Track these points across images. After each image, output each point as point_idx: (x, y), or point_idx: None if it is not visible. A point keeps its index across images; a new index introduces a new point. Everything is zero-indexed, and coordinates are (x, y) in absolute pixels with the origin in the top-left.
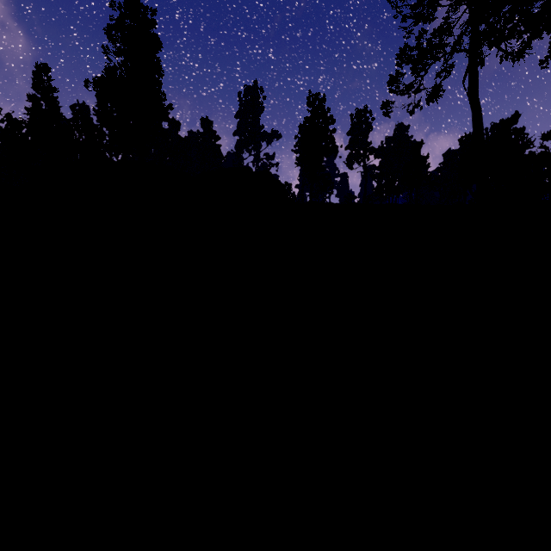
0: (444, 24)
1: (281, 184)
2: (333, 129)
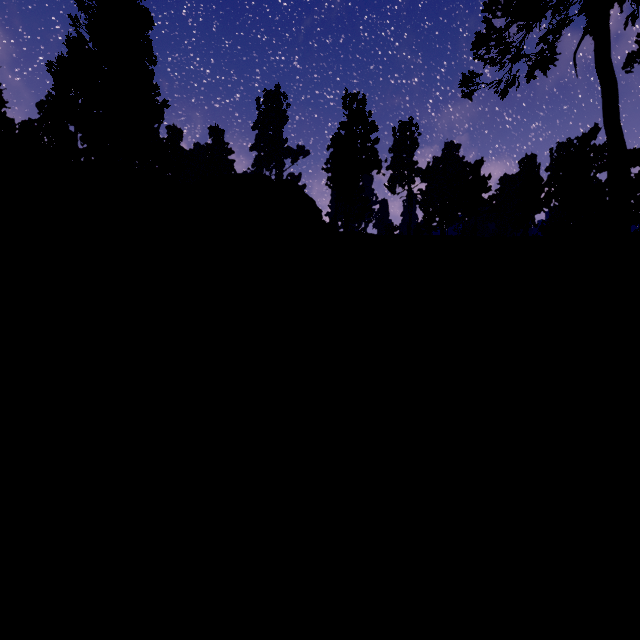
0: None
1: (312, 200)
2: (376, 139)
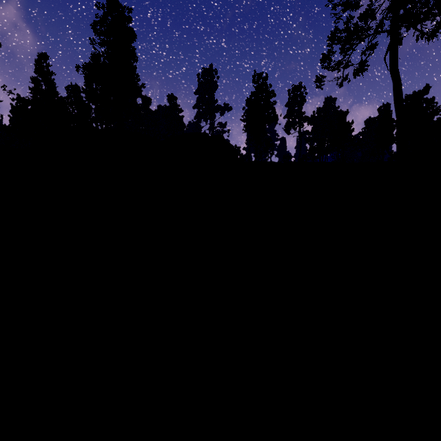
0: (368, 10)
1: (232, 146)
2: (274, 101)
